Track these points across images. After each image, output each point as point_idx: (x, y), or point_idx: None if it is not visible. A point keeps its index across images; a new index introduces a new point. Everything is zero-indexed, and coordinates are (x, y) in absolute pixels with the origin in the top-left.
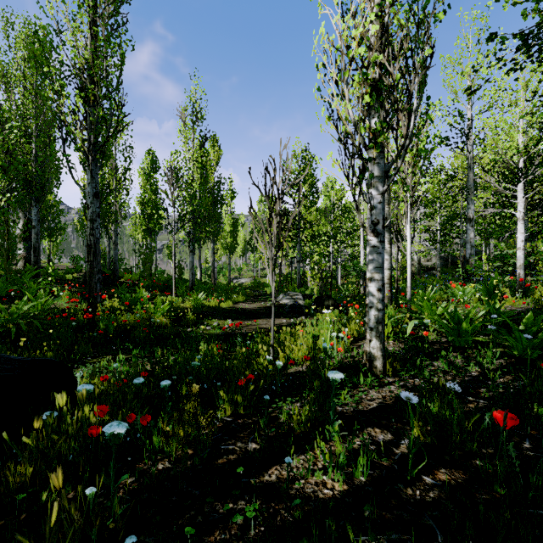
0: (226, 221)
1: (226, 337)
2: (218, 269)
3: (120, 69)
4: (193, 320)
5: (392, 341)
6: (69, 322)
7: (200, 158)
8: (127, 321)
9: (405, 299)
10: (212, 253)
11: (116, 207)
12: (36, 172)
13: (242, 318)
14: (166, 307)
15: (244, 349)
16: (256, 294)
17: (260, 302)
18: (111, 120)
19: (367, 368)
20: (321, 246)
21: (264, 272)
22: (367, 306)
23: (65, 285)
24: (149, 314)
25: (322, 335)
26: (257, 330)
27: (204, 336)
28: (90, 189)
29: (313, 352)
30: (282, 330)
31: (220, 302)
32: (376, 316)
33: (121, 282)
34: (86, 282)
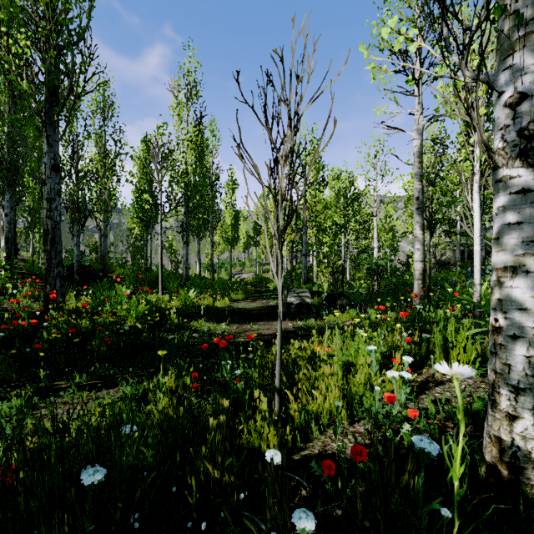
0: (227, 214)
1: (216, 349)
2: (220, 264)
3: (88, 15)
4: (176, 324)
5: (478, 376)
6: (2, 331)
7: (194, 137)
8: (88, 327)
9: (473, 302)
10: (210, 246)
11: (105, 195)
12: (9, 153)
13: (239, 321)
14: (141, 309)
15: (226, 401)
16: (258, 291)
17: (261, 300)
18: (73, 73)
19: (506, 482)
20: (330, 237)
21: (267, 267)
22: (503, 334)
23: (27, 281)
24: (121, 317)
25: (357, 362)
26: (257, 338)
27: (188, 347)
28: (46, 160)
29: (349, 399)
30: (289, 338)
31: (215, 300)
32: (532, 361)
33: (111, 278)
34: (68, 277)
